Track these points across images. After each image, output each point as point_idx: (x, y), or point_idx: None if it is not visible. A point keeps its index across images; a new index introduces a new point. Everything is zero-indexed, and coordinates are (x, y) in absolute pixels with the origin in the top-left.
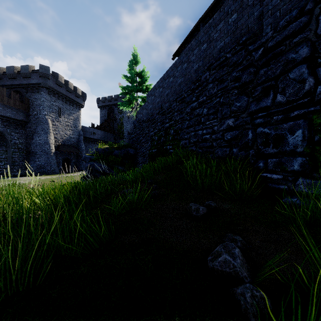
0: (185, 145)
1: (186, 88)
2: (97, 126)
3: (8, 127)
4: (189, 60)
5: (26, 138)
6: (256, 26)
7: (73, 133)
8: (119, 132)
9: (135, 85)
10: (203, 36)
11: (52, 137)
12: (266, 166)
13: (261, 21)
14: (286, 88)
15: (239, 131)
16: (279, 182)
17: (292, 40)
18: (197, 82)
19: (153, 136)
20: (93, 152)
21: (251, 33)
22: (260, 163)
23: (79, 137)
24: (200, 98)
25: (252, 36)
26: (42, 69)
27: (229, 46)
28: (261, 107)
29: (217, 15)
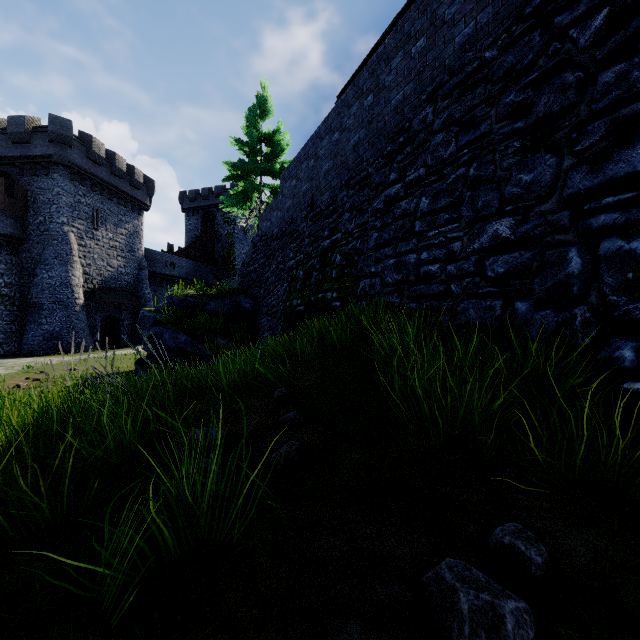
0: (371, 291)
1: (373, 152)
2: (179, 249)
3: None
4: (379, 85)
5: (21, 273)
6: None
7: (127, 263)
8: (226, 262)
9: (255, 160)
10: (417, 20)
11: (78, 272)
12: None
13: None
14: None
15: (534, 251)
16: None
17: None
18: (402, 134)
19: (293, 269)
20: (162, 304)
21: None
22: (620, 350)
23: (139, 273)
24: (409, 173)
25: None
26: (55, 126)
27: (491, 32)
28: (613, 178)
29: None
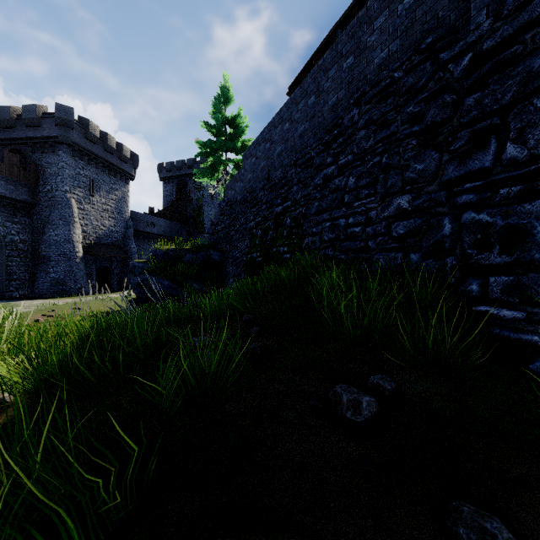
0: (313, 246)
1: (315, 140)
2: (158, 211)
3: (0, 212)
4: (319, 89)
5: (33, 232)
6: (453, 15)
7: (117, 223)
8: (196, 222)
9: (222, 140)
10: (347, 43)
11: (78, 231)
12: (485, 291)
13: (465, 4)
14: (527, 130)
15: (423, 219)
16: (517, 327)
17: (538, 31)
18: (336, 128)
19: (253, 228)
20: (148, 256)
21: (444, 28)
22: (471, 285)
23: (126, 231)
24: (341, 158)
25: (445, 34)
26: (60, 113)
27: (399, 58)
28: (471, 171)
29: (374, 0)
